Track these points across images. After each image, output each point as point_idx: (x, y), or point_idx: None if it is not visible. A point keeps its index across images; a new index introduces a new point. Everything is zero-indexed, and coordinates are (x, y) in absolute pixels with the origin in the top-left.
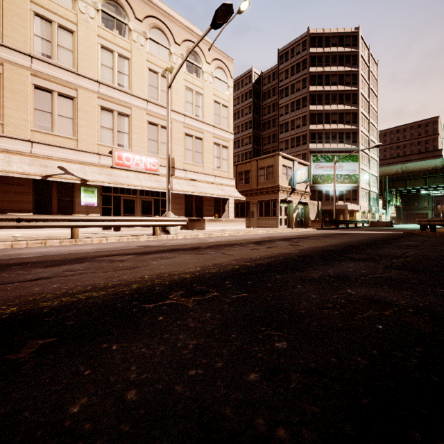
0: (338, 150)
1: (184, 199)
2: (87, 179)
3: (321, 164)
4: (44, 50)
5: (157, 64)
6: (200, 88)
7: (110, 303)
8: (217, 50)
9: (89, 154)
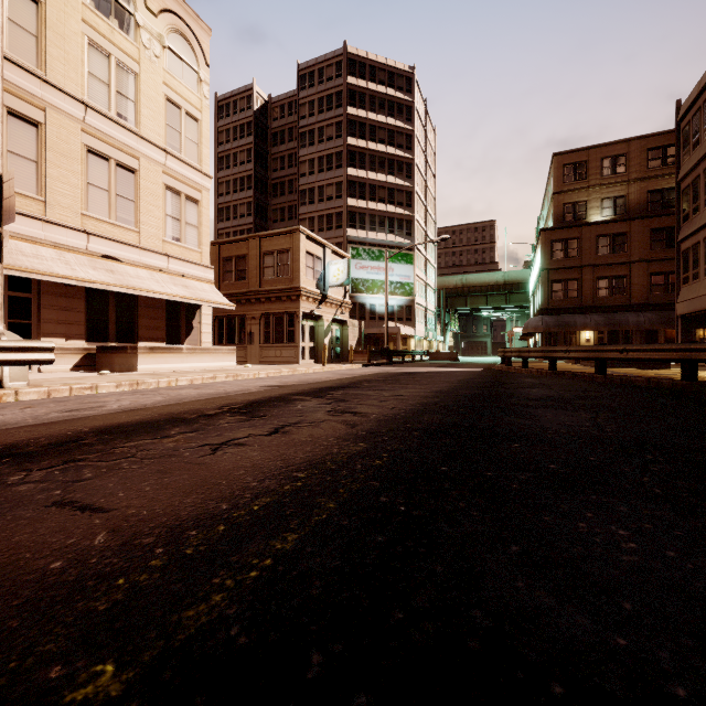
0: (388, 243)
1: (85, 300)
2: None
3: (364, 262)
4: None
5: None
6: (129, 57)
7: None
8: None
9: None
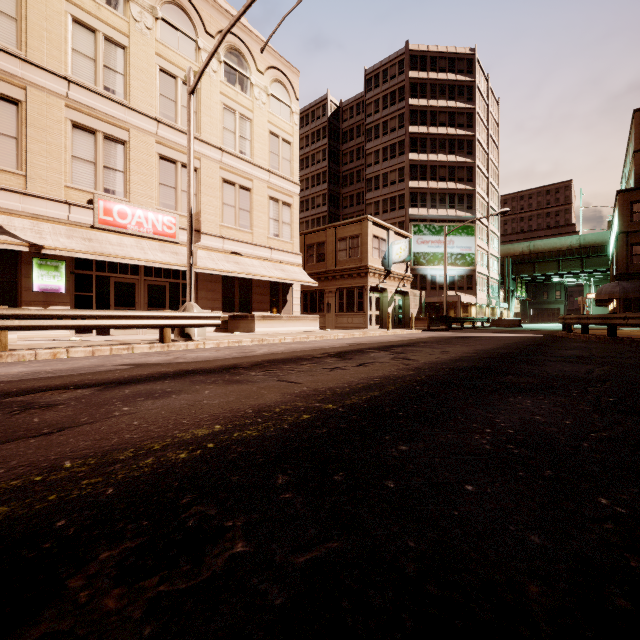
0: (448, 218)
1: (222, 283)
2: (43, 244)
3: (425, 237)
4: None
5: (176, 62)
6: (247, 109)
7: None
8: (274, 53)
9: (50, 202)
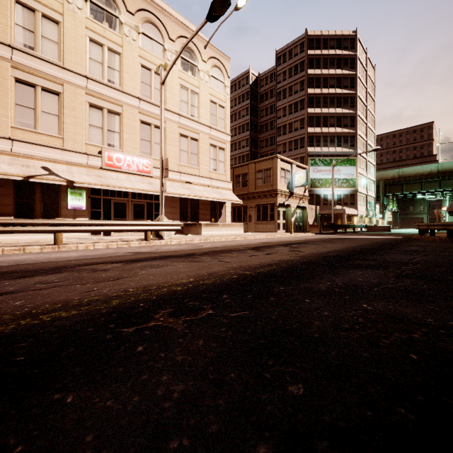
0: (336, 153)
1: (179, 202)
2: (74, 180)
3: (319, 167)
4: (26, 41)
5: (150, 60)
6: (195, 87)
7: (80, 327)
8: (213, 48)
9: (77, 154)
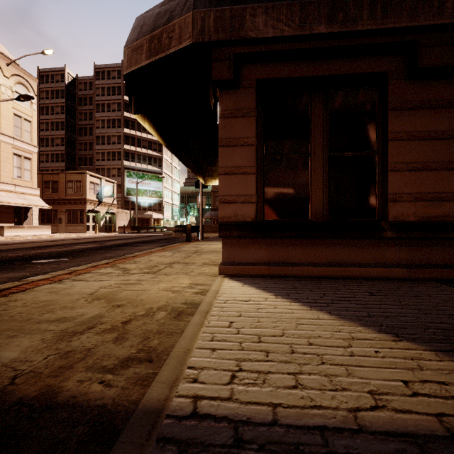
0: (148, 170)
1: None
2: None
3: (134, 179)
4: None
5: None
6: None
7: None
8: (18, 67)
9: None
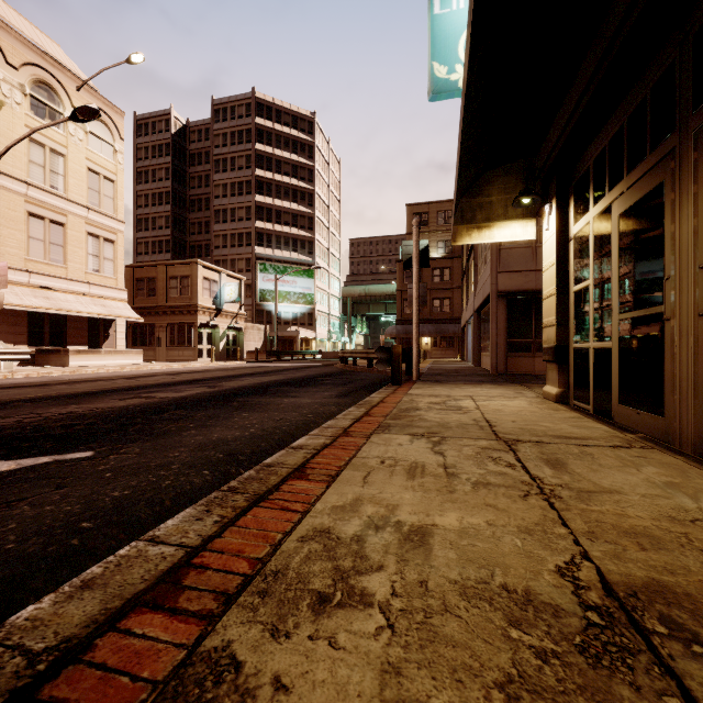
0: (292, 260)
1: (28, 317)
2: None
3: (271, 275)
4: None
5: None
6: (60, 145)
7: None
8: (94, 92)
9: None
